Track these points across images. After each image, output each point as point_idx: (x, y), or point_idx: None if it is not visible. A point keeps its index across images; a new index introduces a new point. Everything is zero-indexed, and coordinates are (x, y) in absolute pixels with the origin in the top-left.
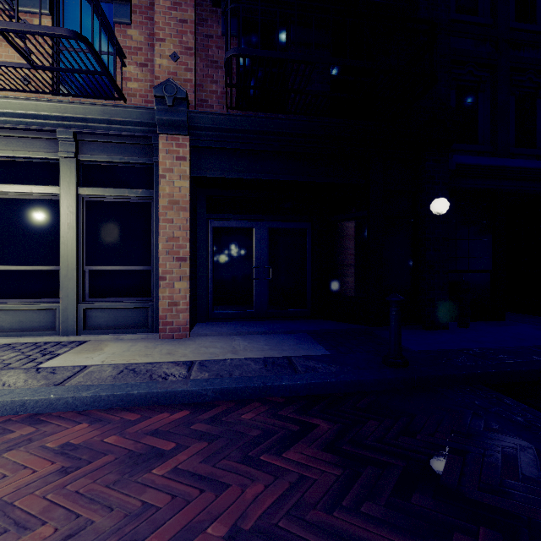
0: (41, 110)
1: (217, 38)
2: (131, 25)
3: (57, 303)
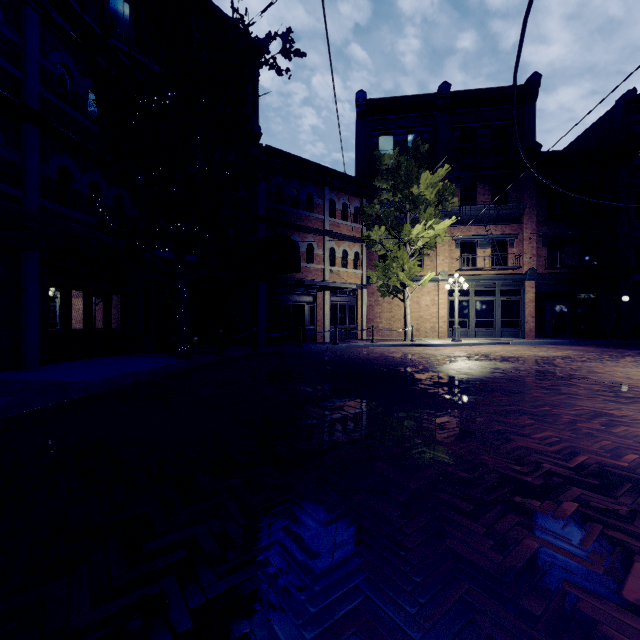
0: (495, 278)
1: (540, 248)
2: (513, 248)
3: (493, 329)
